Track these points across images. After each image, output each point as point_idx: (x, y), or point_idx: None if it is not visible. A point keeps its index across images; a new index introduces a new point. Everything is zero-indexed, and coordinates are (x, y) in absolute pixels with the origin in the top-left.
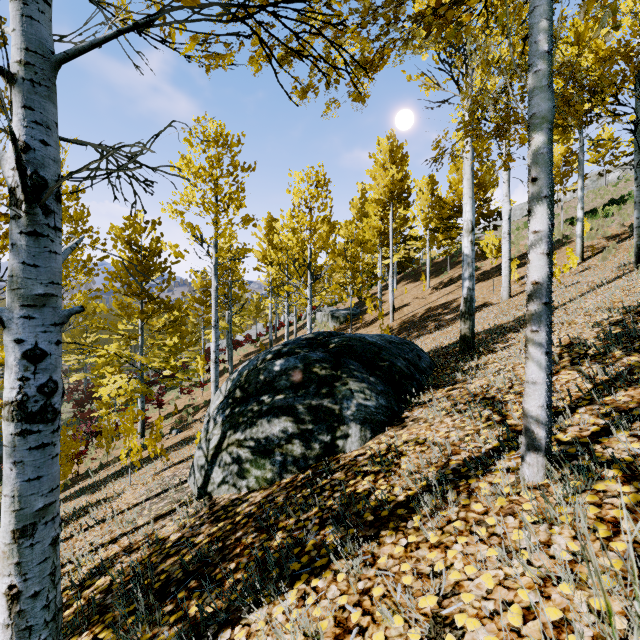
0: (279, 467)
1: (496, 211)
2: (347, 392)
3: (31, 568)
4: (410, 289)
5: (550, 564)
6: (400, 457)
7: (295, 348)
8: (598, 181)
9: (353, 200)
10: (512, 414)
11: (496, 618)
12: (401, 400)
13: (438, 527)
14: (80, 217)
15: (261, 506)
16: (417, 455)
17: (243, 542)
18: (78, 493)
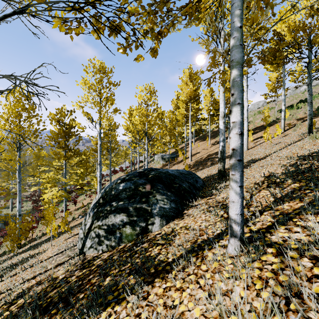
0: (118, 240)
1: None
2: (155, 200)
3: None
4: (201, 144)
5: (229, 303)
6: (176, 236)
7: (132, 177)
8: (295, 90)
9: (173, 100)
10: None
11: None
12: (184, 204)
13: (182, 278)
14: (31, 109)
15: (105, 261)
16: (184, 235)
17: (91, 282)
18: (27, 249)
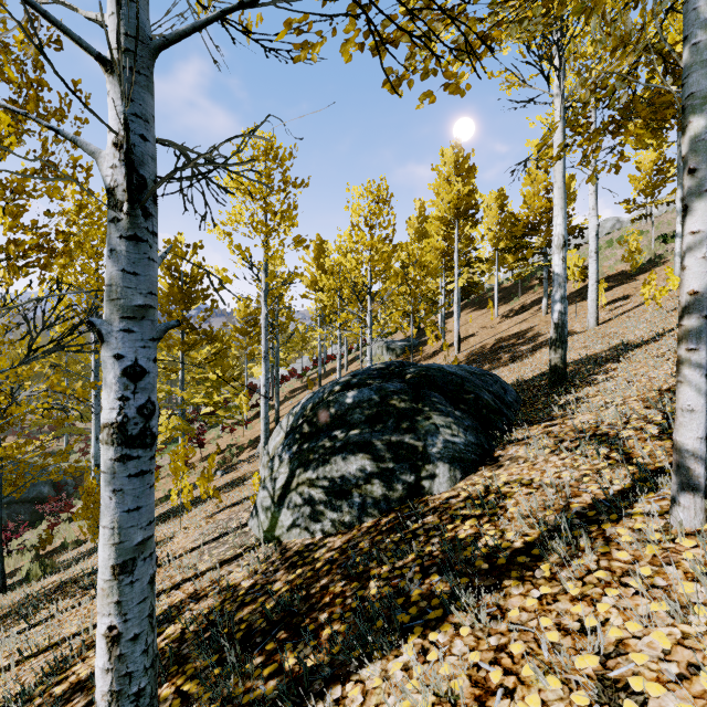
0: (358, 510)
1: (578, 228)
2: (431, 427)
3: (131, 608)
4: (475, 318)
5: None
6: (504, 499)
7: (366, 379)
8: None
9: (410, 219)
10: (641, 451)
11: (685, 683)
12: (490, 437)
13: (576, 577)
14: None
15: (343, 552)
16: (525, 497)
17: (331, 590)
18: None
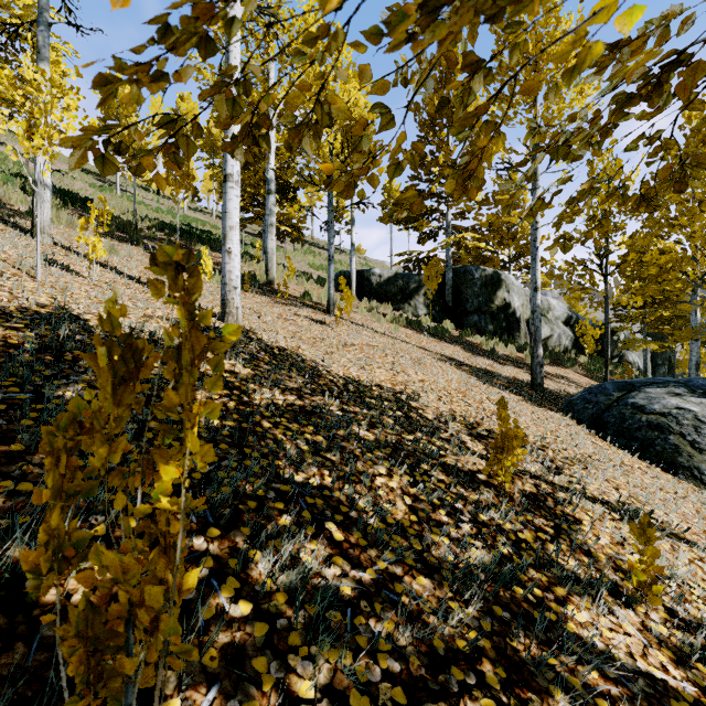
0: None
1: None
2: None
3: None
4: None
5: None
6: None
7: None
8: None
9: None
10: None
11: None
12: None
13: None
14: None
15: None
16: None
17: None
18: None
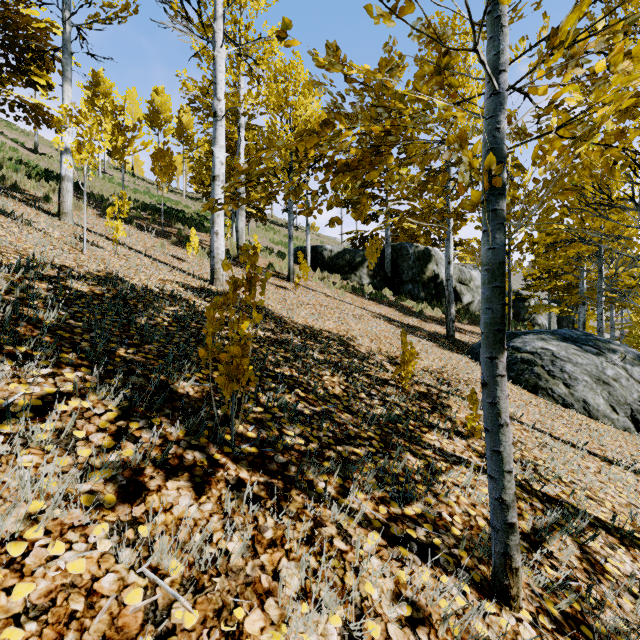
0: None
1: None
2: None
3: None
4: None
5: None
6: None
7: None
8: None
9: None
10: None
11: None
12: None
13: None
14: None
15: None
16: None
17: None
18: None
